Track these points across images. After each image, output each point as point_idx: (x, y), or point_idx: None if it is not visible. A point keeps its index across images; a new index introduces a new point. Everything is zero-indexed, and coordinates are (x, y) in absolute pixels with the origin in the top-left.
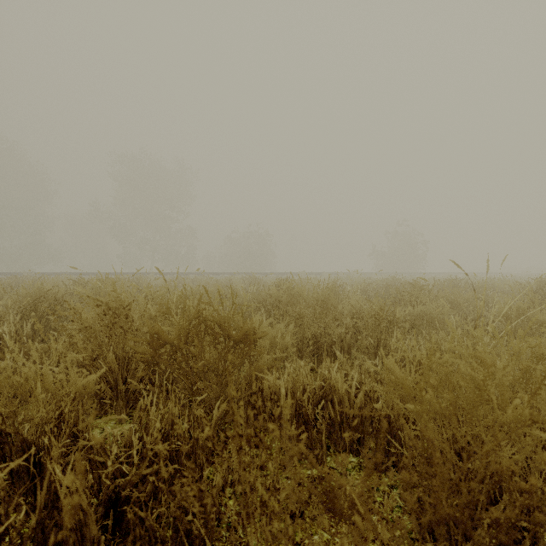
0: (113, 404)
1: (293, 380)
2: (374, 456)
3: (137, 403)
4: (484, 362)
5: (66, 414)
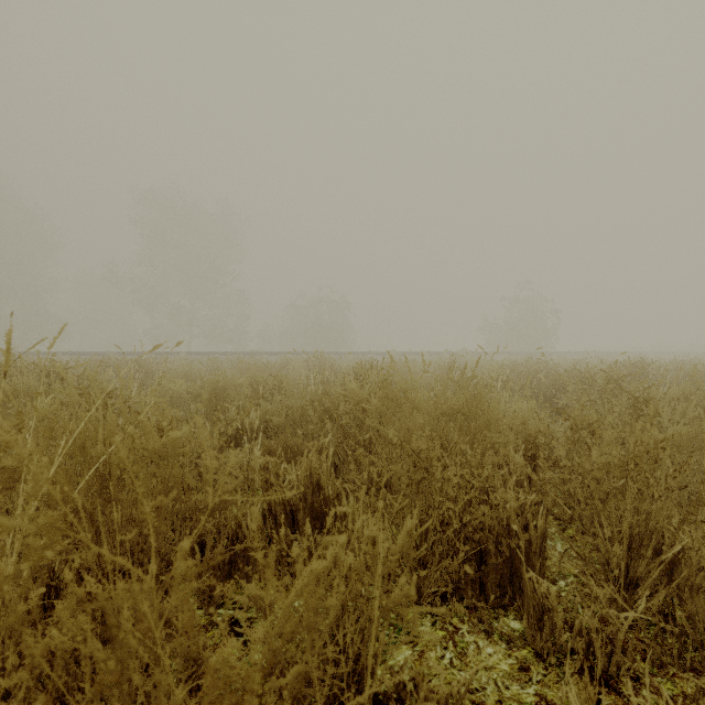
0: None
1: None
2: None
3: None
4: None
5: None
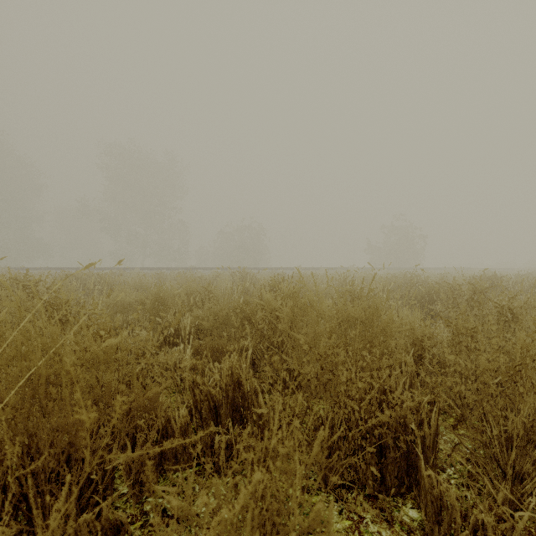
0: None
1: None
2: None
3: None
4: None
5: None
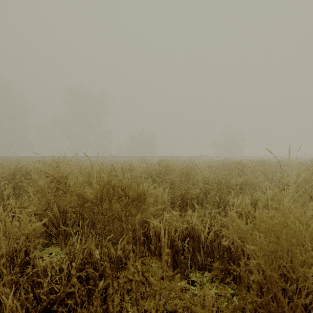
0: (57, 238)
1: (169, 224)
2: (220, 273)
3: (72, 236)
4: (295, 215)
5: (18, 250)
